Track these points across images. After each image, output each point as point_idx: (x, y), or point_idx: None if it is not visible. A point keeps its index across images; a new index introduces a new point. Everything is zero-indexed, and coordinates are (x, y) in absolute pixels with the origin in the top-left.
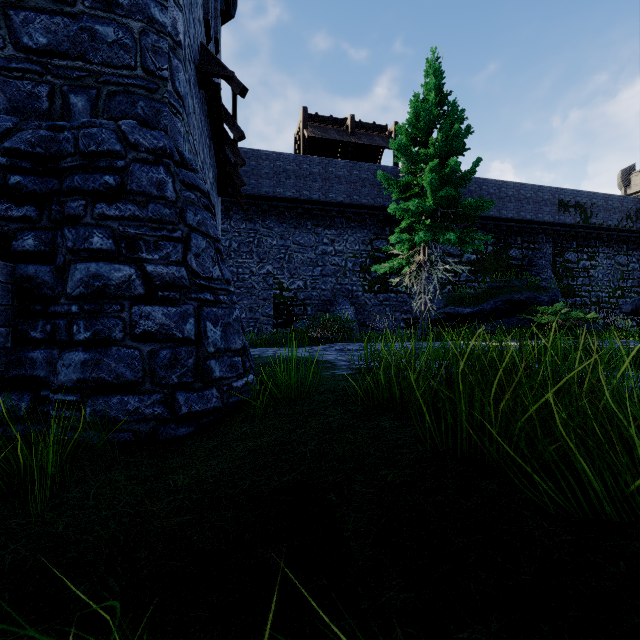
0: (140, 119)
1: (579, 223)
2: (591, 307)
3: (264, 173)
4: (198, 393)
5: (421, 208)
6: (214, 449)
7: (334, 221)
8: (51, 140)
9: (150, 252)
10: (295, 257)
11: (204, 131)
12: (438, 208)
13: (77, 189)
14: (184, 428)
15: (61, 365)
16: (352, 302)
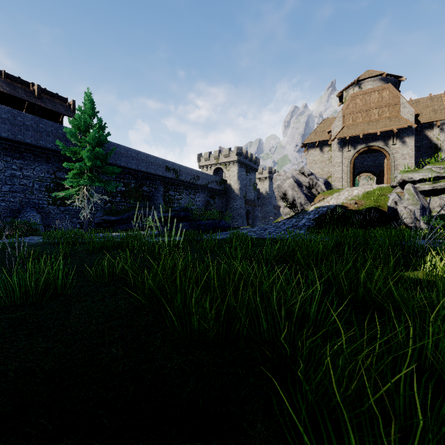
0: None
1: (175, 178)
2: None
3: None
4: None
5: (83, 167)
6: None
7: (23, 154)
8: None
9: None
10: None
11: None
12: (93, 168)
13: None
14: None
15: None
16: (39, 211)
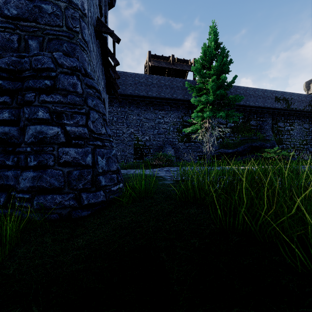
0: (65, 52)
1: (285, 108)
2: (291, 149)
3: (129, 83)
4: (93, 193)
5: (207, 100)
6: (100, 224)
7: (164, 107)
8: (18, 62)
9: (68, 120)
10: (144, 125)
11: (99, 61)
12: (215, 100)
13: (31, 87)
14: (85, 212)
15: (21, 179)
16: (173, 147)
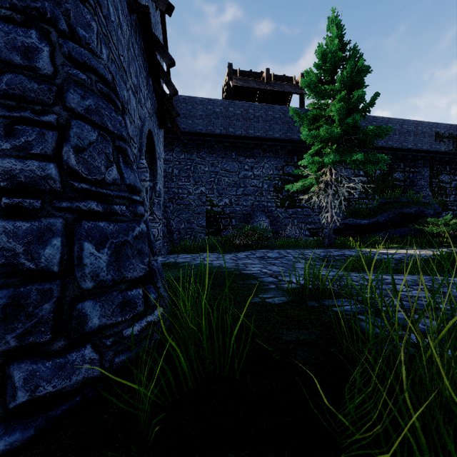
0: None
1: (452, 151)
2: None
3: (198, 115)
4: (55, 360)
5: (329, 135)
6: None
7: (253, 152)
8: None
9: None
10: (222, 180)
11: (138, 60)
12: (344, 134)
13: None
14: (14, 435)
15: None
16: (267, 215)
